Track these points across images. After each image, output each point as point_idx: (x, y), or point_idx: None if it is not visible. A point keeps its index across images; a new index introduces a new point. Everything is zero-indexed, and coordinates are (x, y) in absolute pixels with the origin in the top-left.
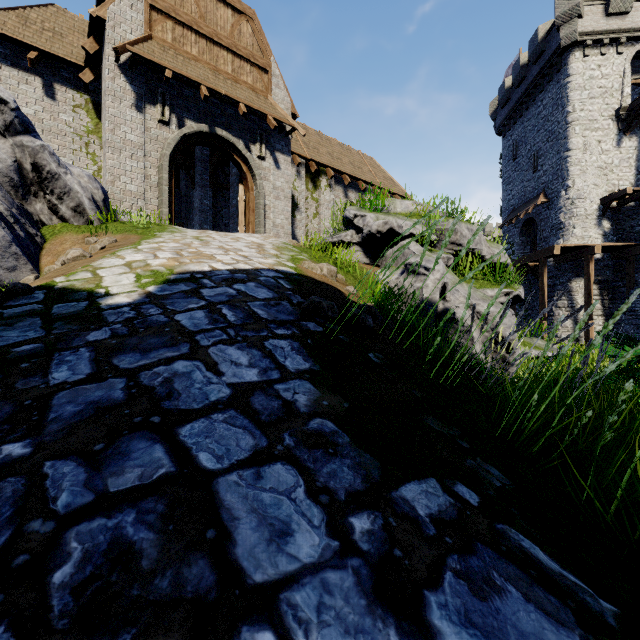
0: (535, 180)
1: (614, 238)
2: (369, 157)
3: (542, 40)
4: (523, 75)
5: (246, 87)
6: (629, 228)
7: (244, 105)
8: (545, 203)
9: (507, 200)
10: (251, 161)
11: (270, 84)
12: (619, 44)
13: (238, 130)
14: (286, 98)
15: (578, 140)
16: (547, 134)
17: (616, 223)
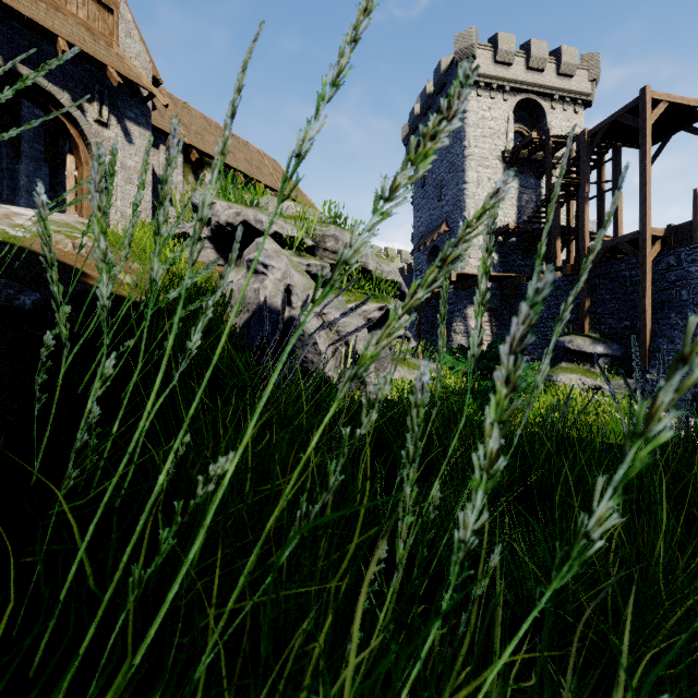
0: (440, 209)
1: (501, 270)
2: (272, 159)
3: (444, 73)
4: (429, 104)
5: (75, 21)
6: (512, 261)
7: (72, 45)
8: (447, 232)
9: (417, 227)
10: (83, 123)
11: (117, 29)
12: (505, 92)
13: (61, 77)
14: (143, 54)
15: (473, 174)
16: (449, 165)
17: (502, 256)
